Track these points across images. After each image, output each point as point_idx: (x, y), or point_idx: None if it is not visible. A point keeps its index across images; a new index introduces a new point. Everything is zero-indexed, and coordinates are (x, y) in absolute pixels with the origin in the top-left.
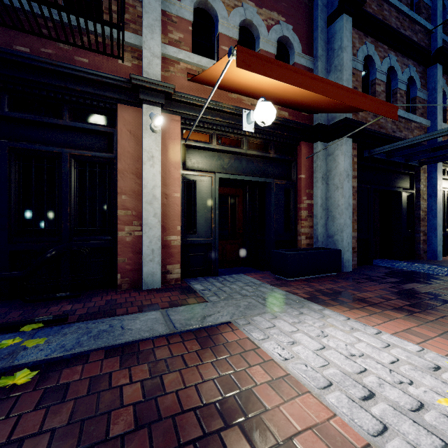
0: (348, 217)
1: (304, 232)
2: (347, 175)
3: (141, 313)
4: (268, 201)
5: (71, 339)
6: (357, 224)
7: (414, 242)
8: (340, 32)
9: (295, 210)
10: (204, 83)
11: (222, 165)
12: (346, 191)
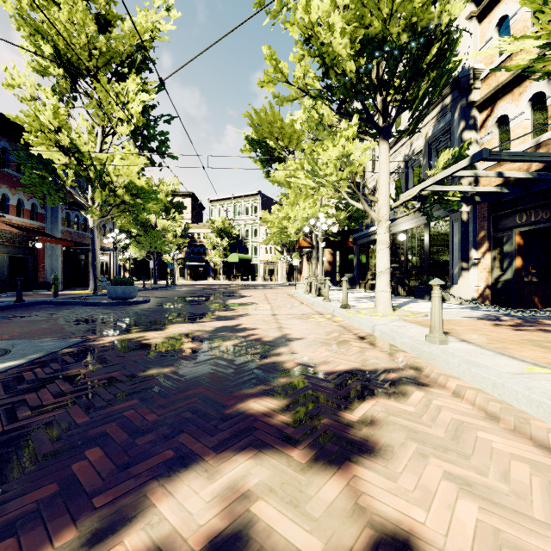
0: (60, 271)
1: (42, 276)
2: (60, 256)
3: (8, 294)
4: (26, 264)
5: (5, 295)
6: (63, 273)
7: (87, 281)
8: (57, 205)
9: (38, 268)
10: (7, 224)
11: (9, 251)
12: (59, 262)
